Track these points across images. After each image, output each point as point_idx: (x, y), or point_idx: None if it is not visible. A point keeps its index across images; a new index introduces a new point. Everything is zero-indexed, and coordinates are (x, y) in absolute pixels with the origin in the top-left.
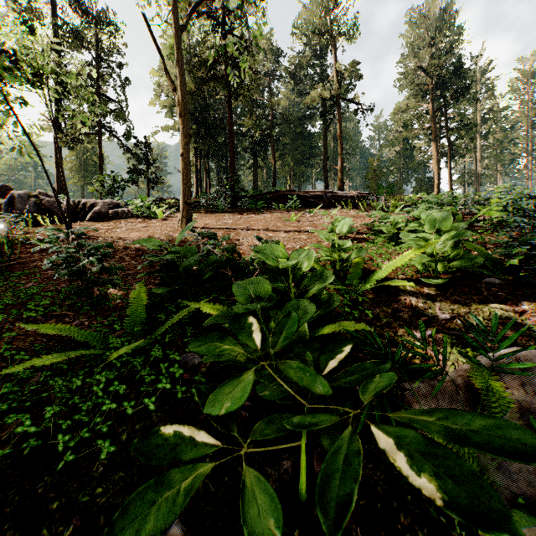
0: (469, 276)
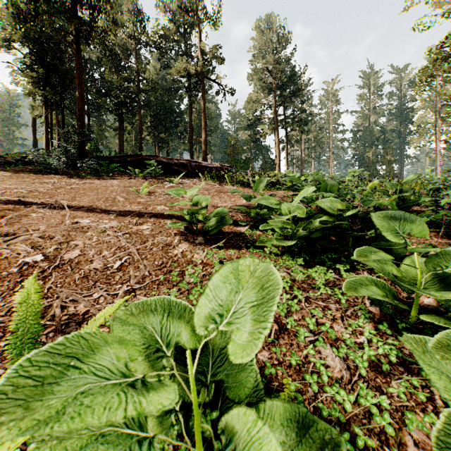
0: None
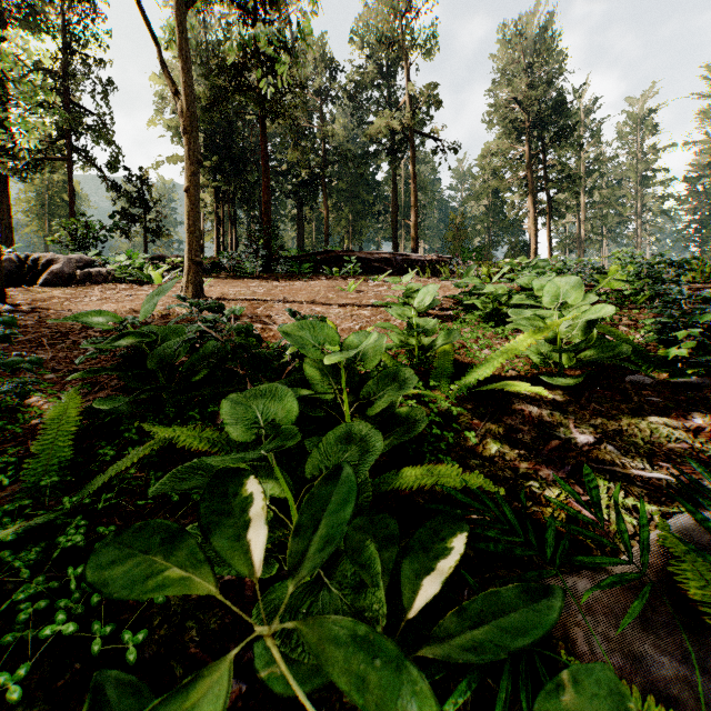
0: (605, 372)
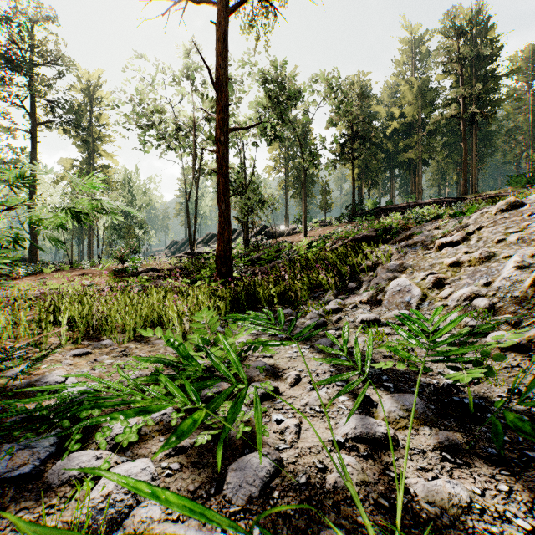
0: None
